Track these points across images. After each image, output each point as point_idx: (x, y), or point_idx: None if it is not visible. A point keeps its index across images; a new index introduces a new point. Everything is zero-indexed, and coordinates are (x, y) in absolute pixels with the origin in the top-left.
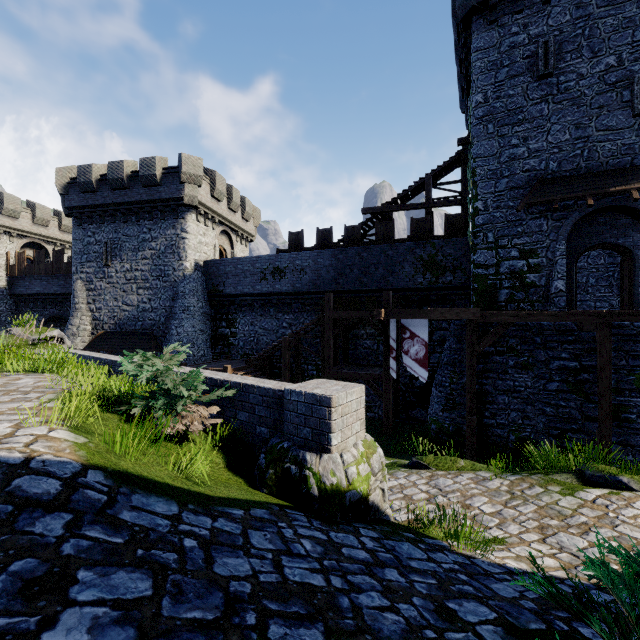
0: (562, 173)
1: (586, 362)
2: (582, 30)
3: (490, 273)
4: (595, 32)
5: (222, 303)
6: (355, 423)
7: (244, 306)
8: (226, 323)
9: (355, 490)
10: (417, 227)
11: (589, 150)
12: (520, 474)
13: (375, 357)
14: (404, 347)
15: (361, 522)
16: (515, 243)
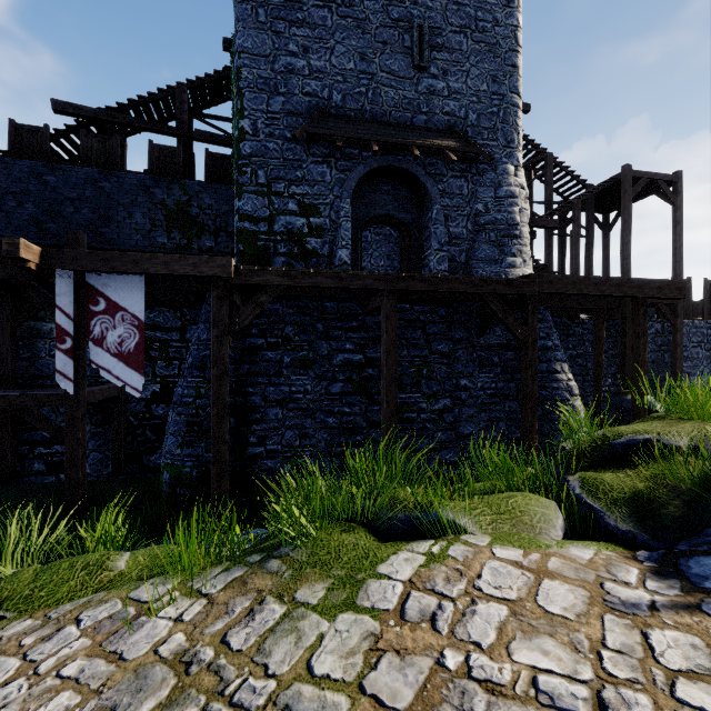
0: (347, 111)
1: (371, 354)
2: None
3: (261, 230)
4: None
5: None
6: None
7: None
8: None
9: None
10: (161, 159)
11: (374, 91)
12: (245, 562)
13: None
14: (94, 330)
15: None
16: (294, 192)
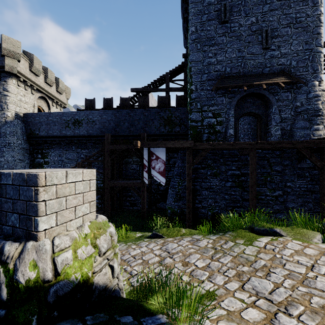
0: (232, 74)
1: (243, 171)
2: (241, 2)
3: (198, 125)
4: (247, 4)
5: (38, 142)
6: (82, 205)
7: (54, 144)
8: (41, 155)
9: (66, 280)
10: (161, 101)
11: (244, 63)
12: (218, 234)
13: (138, 174)
14: (152, 165)
15: (72, 316)
16: (210, 109)
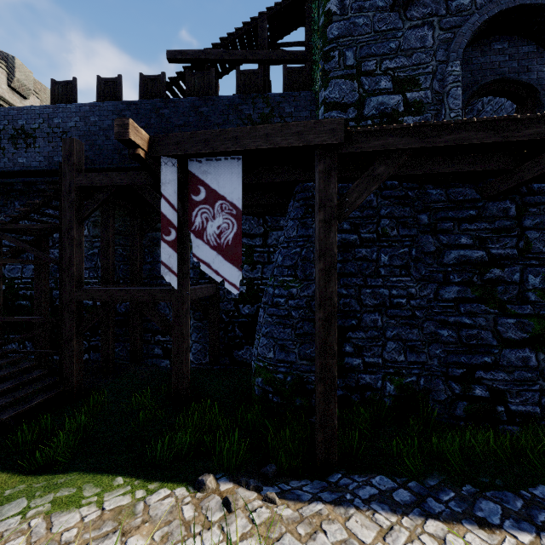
0: None
1: (497, 250)
2: None
3: (349, 117)
4: None
5: None
6: None
7: None
8: None
9: None
10: (246, 83)
11: None
12: None
13: None
14: (195, 221)
15: None
16: (386, 67)
